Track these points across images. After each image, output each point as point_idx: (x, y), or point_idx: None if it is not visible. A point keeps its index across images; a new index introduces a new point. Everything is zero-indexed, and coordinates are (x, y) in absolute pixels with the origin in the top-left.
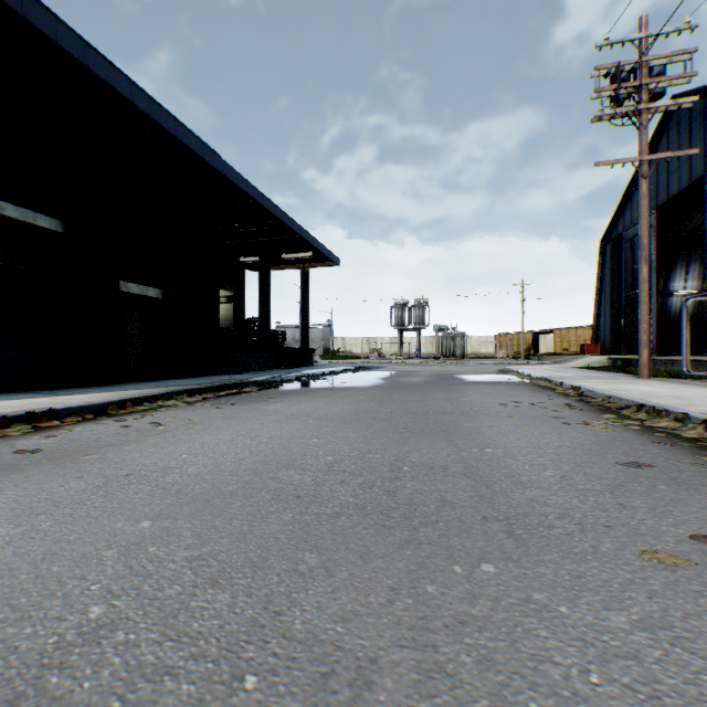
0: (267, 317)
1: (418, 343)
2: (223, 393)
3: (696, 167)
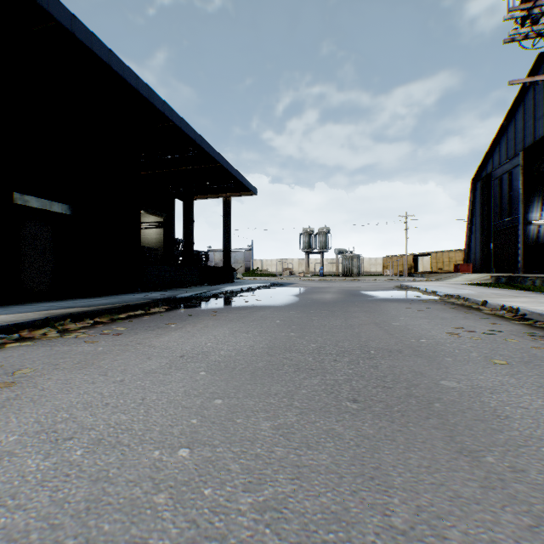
0: (191, 239)
1: (321, 263)
2: (124, 316)
3: None
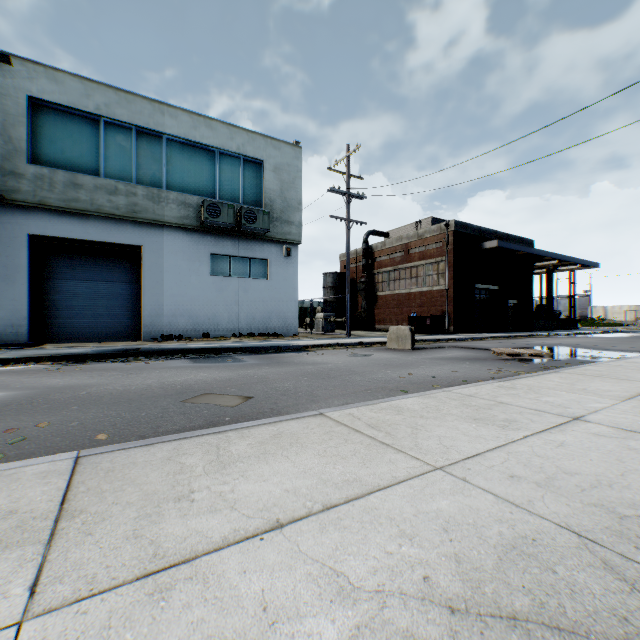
0: (550, 304)
1: None
2: (549, 336)
3: None
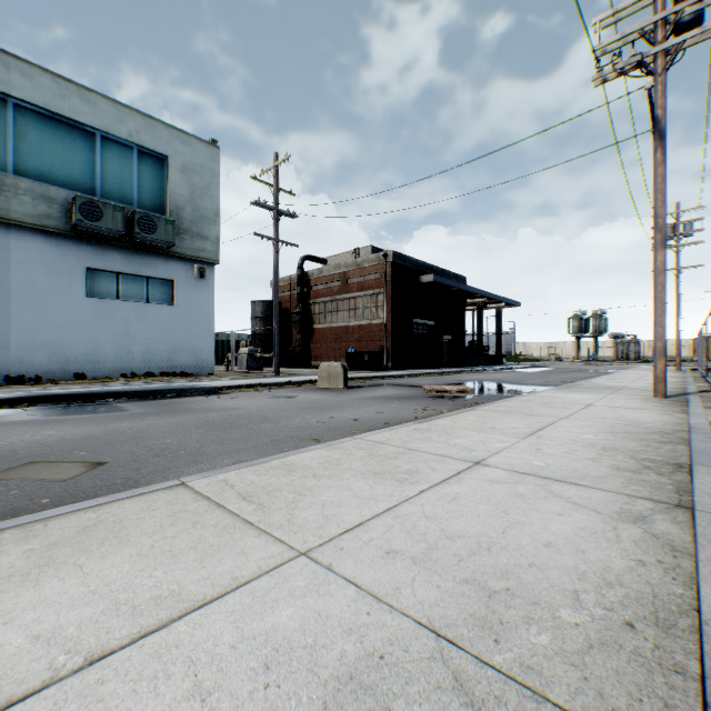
0: (481, 340)
1: (593, 348)
2: (479, 371)
3: None
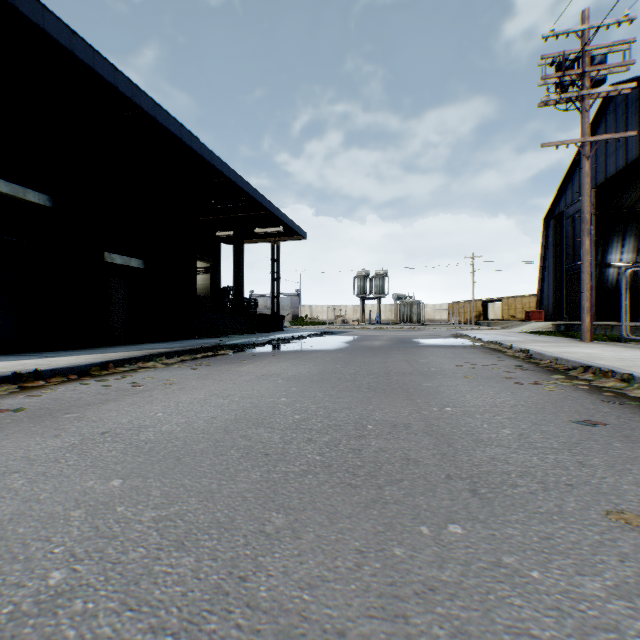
0: (241, 286)
1: (378, 310)
2: (200, 356)
3: (632, 150)
